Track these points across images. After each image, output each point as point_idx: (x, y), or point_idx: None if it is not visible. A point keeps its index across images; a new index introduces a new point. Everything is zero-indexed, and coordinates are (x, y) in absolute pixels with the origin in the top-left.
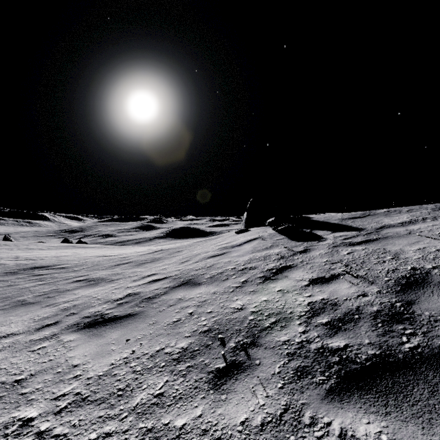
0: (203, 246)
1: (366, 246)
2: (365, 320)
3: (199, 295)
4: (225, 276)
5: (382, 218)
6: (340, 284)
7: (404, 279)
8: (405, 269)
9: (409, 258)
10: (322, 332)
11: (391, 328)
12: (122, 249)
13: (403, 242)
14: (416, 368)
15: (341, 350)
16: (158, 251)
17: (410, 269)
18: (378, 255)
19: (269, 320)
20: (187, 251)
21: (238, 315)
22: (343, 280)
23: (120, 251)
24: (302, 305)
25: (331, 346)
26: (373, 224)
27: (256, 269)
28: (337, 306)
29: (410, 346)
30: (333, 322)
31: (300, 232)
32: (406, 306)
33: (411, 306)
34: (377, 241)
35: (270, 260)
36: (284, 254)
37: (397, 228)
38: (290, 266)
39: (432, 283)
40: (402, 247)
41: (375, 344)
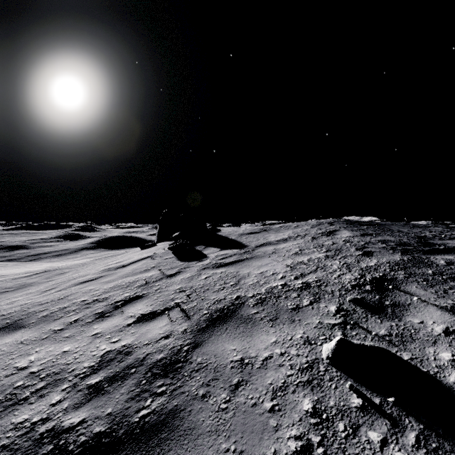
0: (94, 266)
1: (227, 268)
2: (137, 375)
3: (1, 347)
4: (64, 312)
5: (271, 235)
6: (160, 322)
7: (219, 312)
8: (231, 298)
9: (245, 284)
10: (76, 401)
11: (150, 385)
12: (15, 267)
13: (258, 264)
14: (120, 452)
15: (68, 430)
16: (39, 274)
17: (234, 299)
18: (226, 280)
19: (35, 386)
20: (72, 272)
21: (7, 381)
22: (168, 315)
23: (5, 272)
24: (95, 357)
25: (63, 426)
26: (259, 241)
27: (105, 301)
28: (128, 356)
29: (144, 414)
30: (102, 381)
31: (195, 249)
32: (190, 351)
33: (194, 351)
34: (241, 262)
35: (131, 287)
36: (152, 279)
37: (270, 246)
38: (141, 296)
39: (236, 317)
40: (251, 270)
41: (112, 415)
